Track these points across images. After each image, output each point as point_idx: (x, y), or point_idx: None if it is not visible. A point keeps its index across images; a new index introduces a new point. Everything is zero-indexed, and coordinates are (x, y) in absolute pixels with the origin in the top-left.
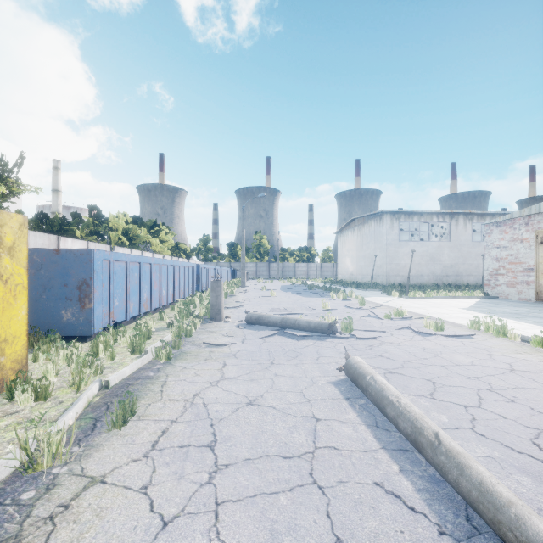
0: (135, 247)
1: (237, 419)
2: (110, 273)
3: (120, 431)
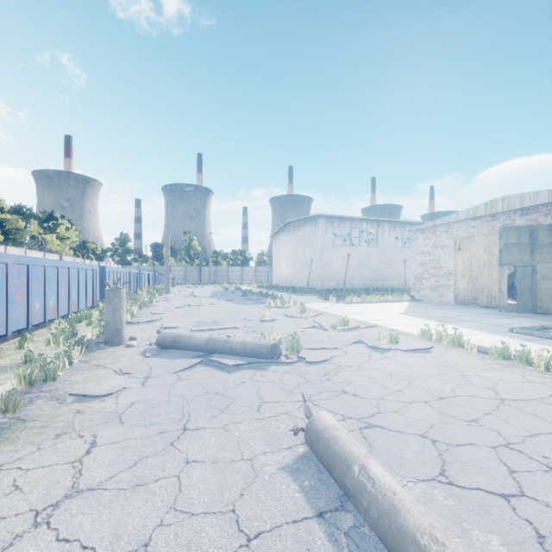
0: (16, 244)
1: None
2: None
3: None
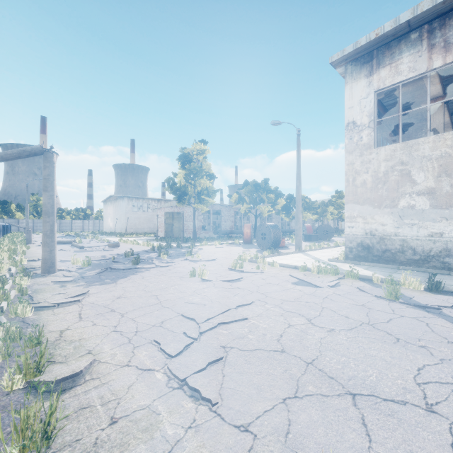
0: None
1: None
2: None
3: (29, 249)
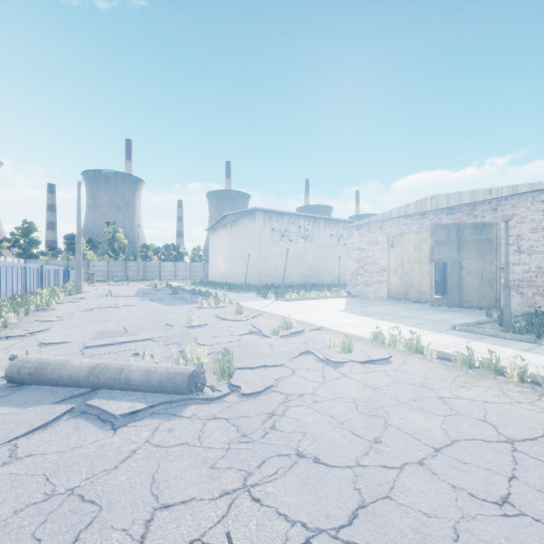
0: None
1: None
2: None
3: None
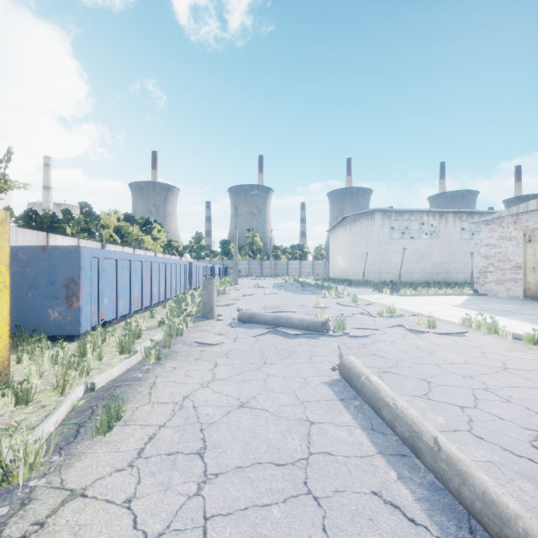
0: (127, 244)
1: (228, 423)
2: (99, 271)
3: (105, 437)
